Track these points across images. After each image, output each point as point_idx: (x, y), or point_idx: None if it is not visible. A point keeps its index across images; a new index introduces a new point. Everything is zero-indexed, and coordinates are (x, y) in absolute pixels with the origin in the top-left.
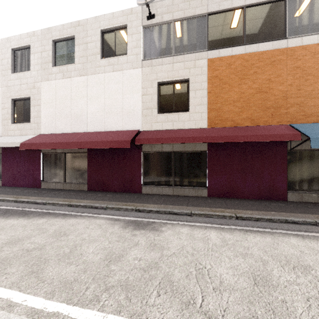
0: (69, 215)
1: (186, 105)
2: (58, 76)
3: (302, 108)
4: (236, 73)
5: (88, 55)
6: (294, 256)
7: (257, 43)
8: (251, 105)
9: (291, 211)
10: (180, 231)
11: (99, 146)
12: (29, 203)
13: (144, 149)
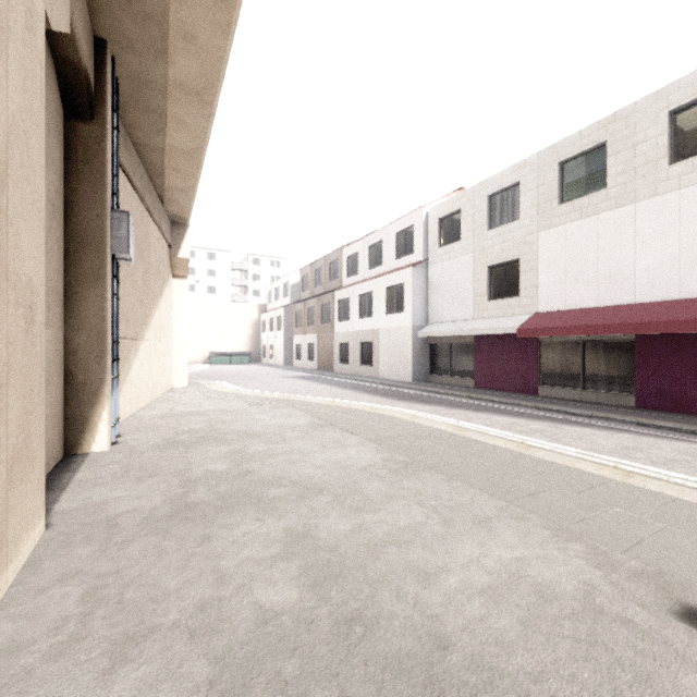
0: (661, 436)
1: None
2: (570, 217)
3: None
4: None
5: (637, 166)
6: None
7: None
8: None
9: None
10: None
11: (684, 330)
12: (561, 413)
13: None
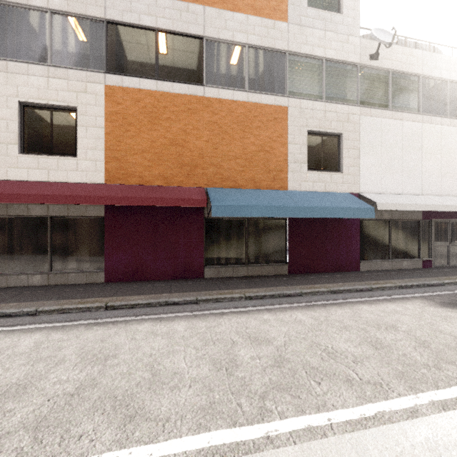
0: None
1: (74, 146)
2: None
3: (219, 170)
4: (145, 113)
5: None
6: (115, 346)
7: (171, 81)
8: (165, 159)
9: (190, 290)
10: None
11: None
12: None
13: None
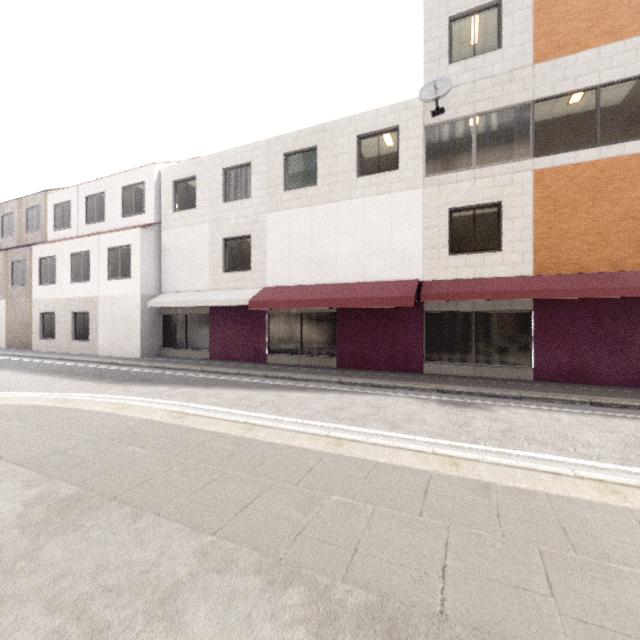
0: (355, 392)
1: (496, 241)
2: (292, 204)
3: None
4: (583, 190)
5: (338, 172)
6: None
7: (621, 142)
8: (611, 239)
9: None
10: (516, 412)
11: (367, 305)
12: (285, 379)
13: (426, 308)
